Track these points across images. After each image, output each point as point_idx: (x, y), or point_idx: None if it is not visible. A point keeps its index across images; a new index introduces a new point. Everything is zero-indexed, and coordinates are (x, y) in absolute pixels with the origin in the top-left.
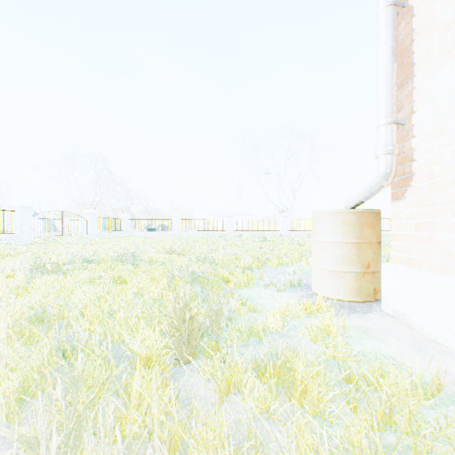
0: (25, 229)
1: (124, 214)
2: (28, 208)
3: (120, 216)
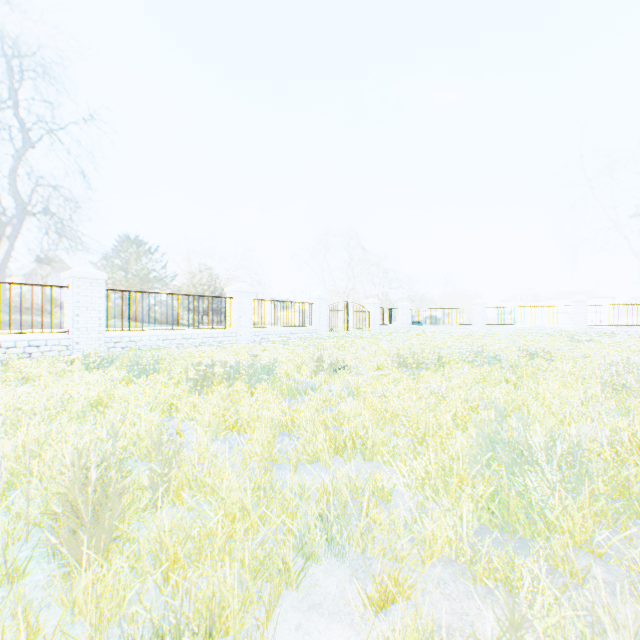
0: (321, 322)
1: (403, 303)
2: (324, 300)
3: (399, 305)
